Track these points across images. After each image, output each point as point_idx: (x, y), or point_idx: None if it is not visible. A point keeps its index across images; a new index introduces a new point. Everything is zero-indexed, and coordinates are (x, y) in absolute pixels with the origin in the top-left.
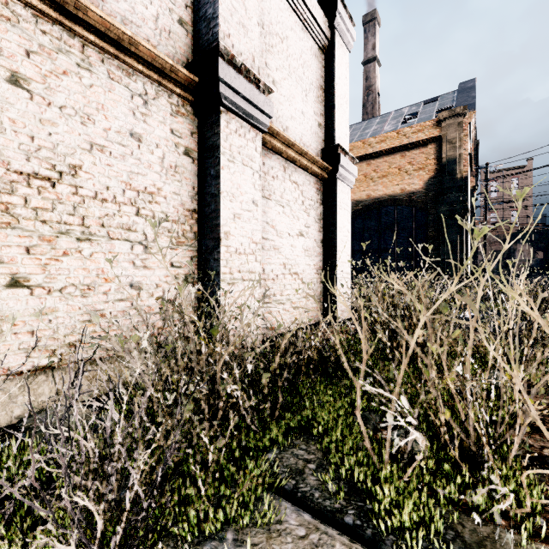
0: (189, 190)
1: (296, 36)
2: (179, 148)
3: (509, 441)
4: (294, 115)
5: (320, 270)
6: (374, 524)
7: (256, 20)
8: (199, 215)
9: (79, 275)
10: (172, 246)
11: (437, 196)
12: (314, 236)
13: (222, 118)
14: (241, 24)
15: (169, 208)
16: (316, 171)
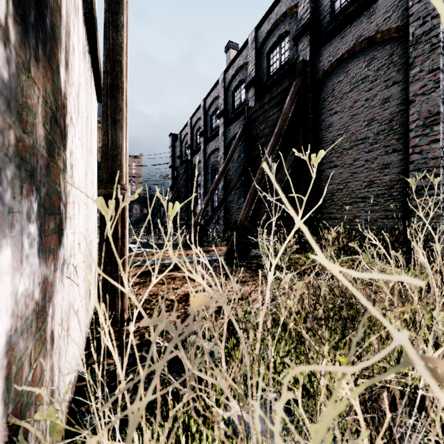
0: None
1: None
2: None
3: None
4: None
5: None
6: None
7: None
8: None
9: None
10: None
11: None
12: None
13: None
14: None
15: None
16: None
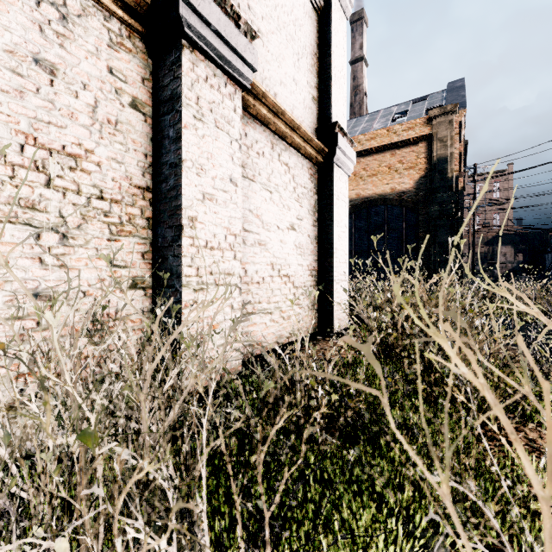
0: (138, 159)
1: None
2: (123, 97)
3: None
4: (284, 80)
5: (314, 272)
6: None
7: None
8: (154, 195)
9: None
10: (111, 237)
11: (427, 195)
12: (307, 231)
13: (185, 56)
14: None
15: (105, 180)
16: (310, 152)
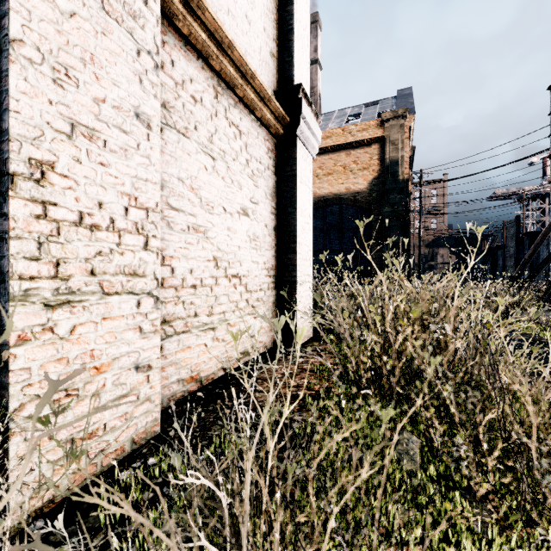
0: None
1: None
2: None
3: None
4: (233, 11)
5: (272, 271)
6: None
7: None
8: None
9: None
10: None
11: (380, 196)
12: (264, 219)
13: None
14: None
15: None
16: (267, 116)
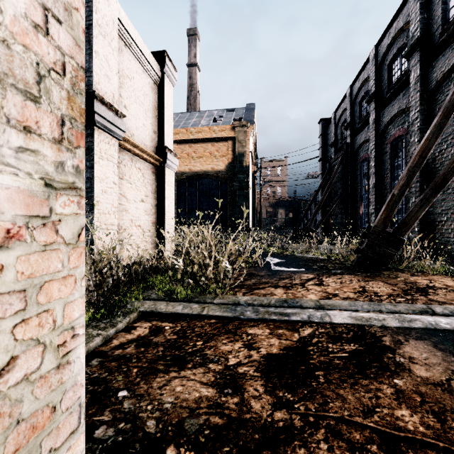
0: None
1: (139, 76)
2: None
3: (223, 282)
4: (138, 126)
5: (155, 224)
6: (173, 299)
7: (115, 71)
8: None
9: None
10: None
11: (233, 175)
12: (151, 202)
13: (95, 133)
14: (106, 75)
15: None
16: (152, 161)
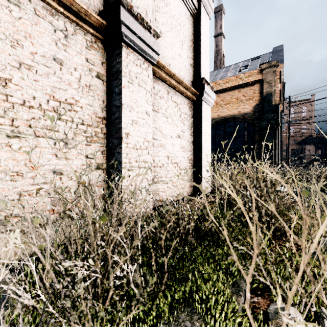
0: (100, 103)
1: (175, 4)
2: (92, 73)
3: None
4: (174, 56)
5: (191, 161)
6: None
7: None
8: (107, 121)
9: (9, 164)
10: (87, 143)
11: (260, 115)
12: (187, 138)
13: (123, 51)
14: None
15: (84, 115)
16: (188, 95)
